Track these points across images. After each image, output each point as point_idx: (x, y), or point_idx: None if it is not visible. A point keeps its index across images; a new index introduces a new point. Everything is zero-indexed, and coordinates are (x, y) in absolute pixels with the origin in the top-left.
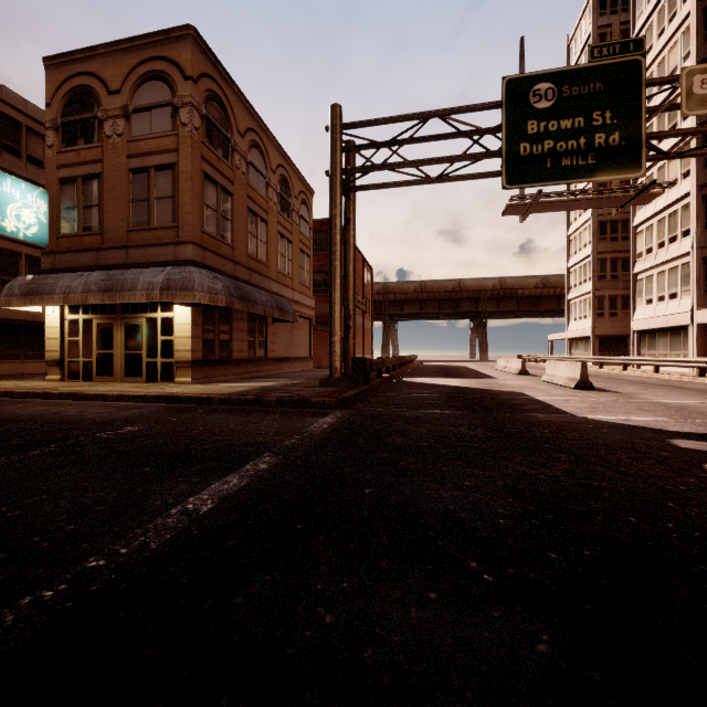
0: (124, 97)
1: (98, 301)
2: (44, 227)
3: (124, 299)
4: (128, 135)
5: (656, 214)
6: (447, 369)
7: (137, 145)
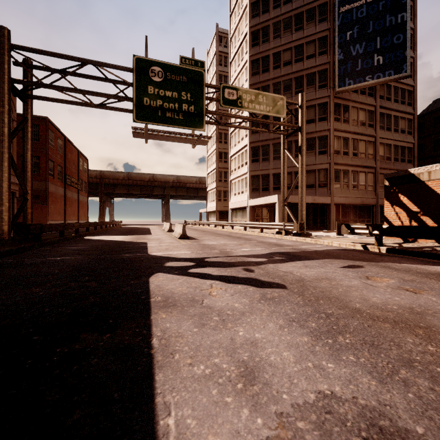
0: None
1: None
2: None
3: None
4: None
5: (237, 152)
6: (133, 230)
7: None
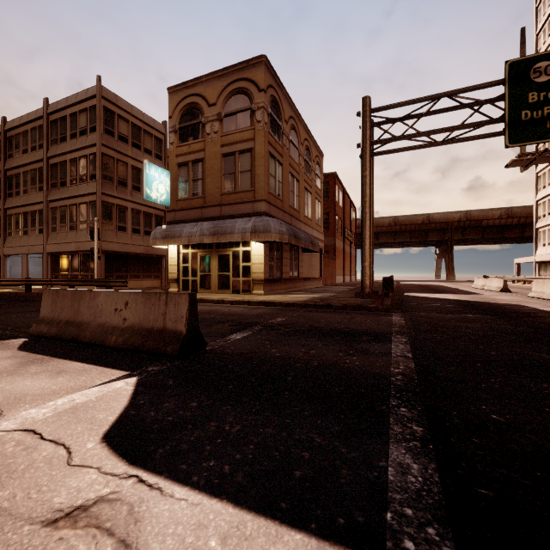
0: (218, 107)
1: (210, 241)
2: (168, 194)
3: (226, 240)
4: (221, 132)
5: None
6: (429, 287)
7: (227, 138)
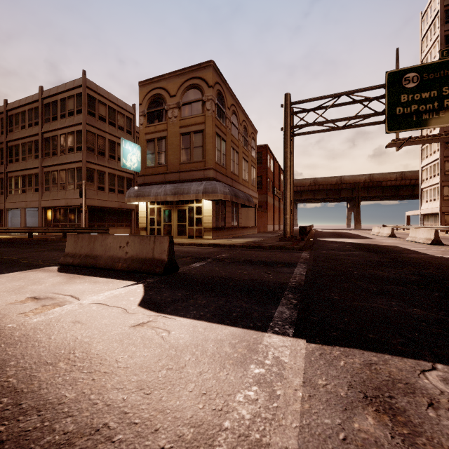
0: (177, 98)
1: (172, 199)
2: (139, 163)
3: (184, 198)
4: (180, 116)
5: None
6: (338, 234)
7: (184, 121)
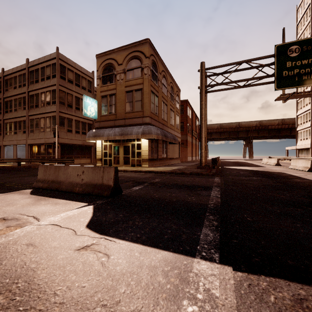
0: (123, 66)
1: (119, 138)
2: (96, 113)
3: (128, 138)
4: (125, 79)
5: None
6: (238, 163)
7: (128, 82)
